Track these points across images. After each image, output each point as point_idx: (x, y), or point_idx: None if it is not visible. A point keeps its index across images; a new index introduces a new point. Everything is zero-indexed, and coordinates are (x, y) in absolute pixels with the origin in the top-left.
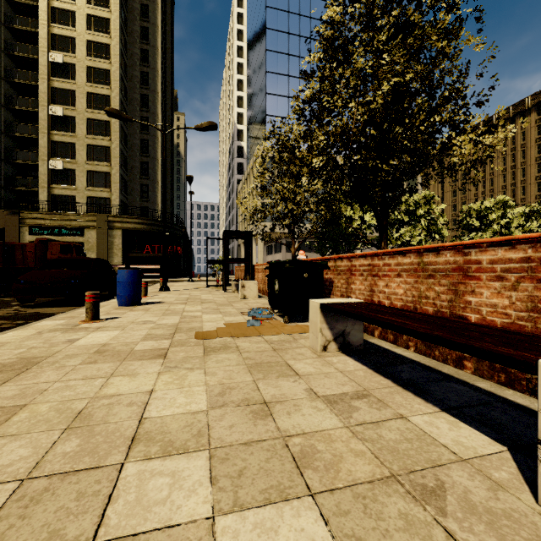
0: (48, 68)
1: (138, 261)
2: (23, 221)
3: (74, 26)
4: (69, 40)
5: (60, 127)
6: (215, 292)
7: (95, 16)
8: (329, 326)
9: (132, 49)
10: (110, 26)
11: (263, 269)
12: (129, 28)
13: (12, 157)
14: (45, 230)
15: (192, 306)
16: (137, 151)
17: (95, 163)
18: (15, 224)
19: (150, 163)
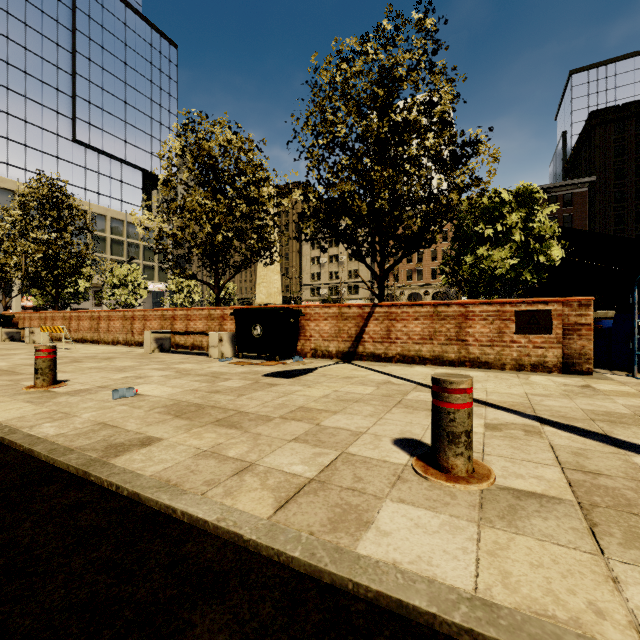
0: None
1: None
2: None
3: None
4: None
5: None
6: None
7: None
8: (7, 334)
9: None
10: None
11: None
12: None
13: None
14: None
15: None
16: None
17: None
18: None
19: None
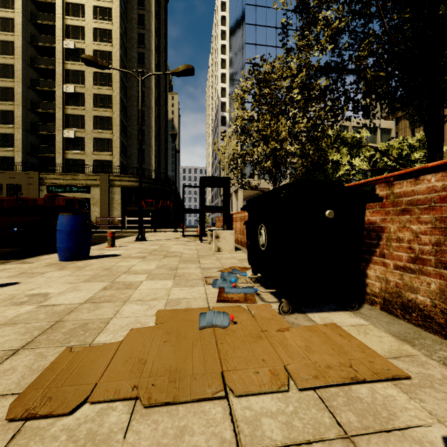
0: (63, 53)
1: (134, 214)
2: (42, 181)
3: (84, 17)
4: (80, 29)
5: (72, 102)
6: (189, 243)
7: (100, 7)
8: None
9: (131, 34)
10: (112, 14)
11: (241, 217)
12: (129, 16)
13: (36, 129)
14: (59, 188)
15: (146, 262)
16: (135, 121)
17: (99, 131)
18: (36, 183)
19: (146, 130)
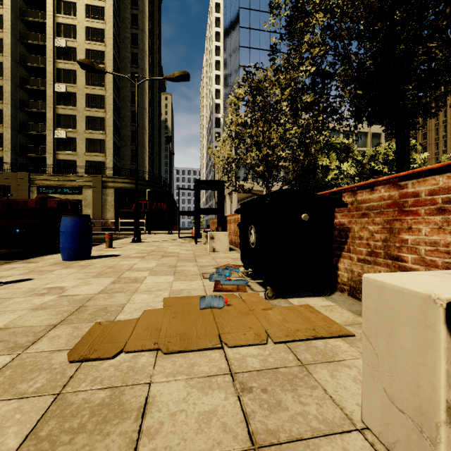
0: (54, 52)
1: (127, 216)
2: (32, 182)
3: (75, 15)
4: (71, 27)
5: (64, 102)
6: (185, 244)
7: (92, 6)
8: None
9: (124, 34)
10: (105, 14)
11: (235, 219)
12: (122, 16)
13: (25, 129)
14: (50, 189)
15: (146, 261)
16: (128, 122)
17: (92, 132)
18: (26, 184)
19: (139, 131)
